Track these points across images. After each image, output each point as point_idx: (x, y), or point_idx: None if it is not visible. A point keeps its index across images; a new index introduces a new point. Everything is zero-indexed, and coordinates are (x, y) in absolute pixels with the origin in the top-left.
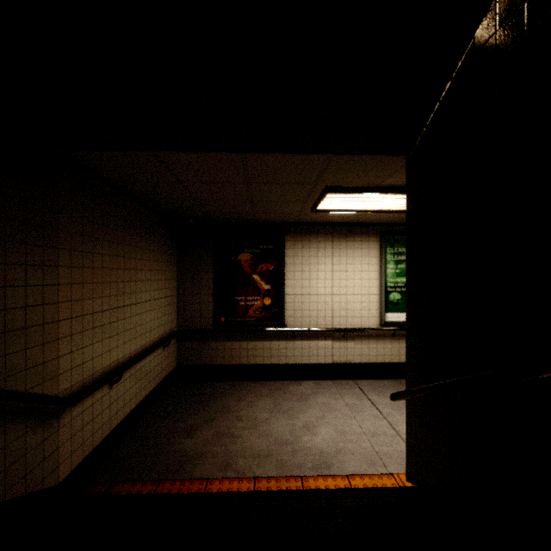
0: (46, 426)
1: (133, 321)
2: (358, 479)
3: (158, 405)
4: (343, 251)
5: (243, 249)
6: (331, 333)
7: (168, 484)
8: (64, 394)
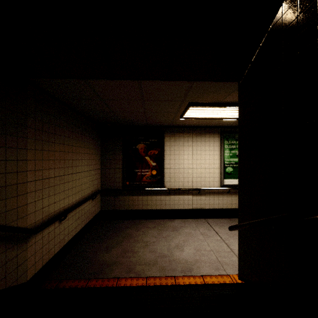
0: (19, 246)
1: (73, 183)
2: (209, 278)
3: (89, 234)
4: (199, 143)
5: (139, 141)
6: (191, 191)
7: (94, 281)
8: (30, 227)
